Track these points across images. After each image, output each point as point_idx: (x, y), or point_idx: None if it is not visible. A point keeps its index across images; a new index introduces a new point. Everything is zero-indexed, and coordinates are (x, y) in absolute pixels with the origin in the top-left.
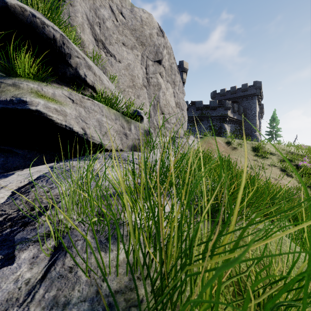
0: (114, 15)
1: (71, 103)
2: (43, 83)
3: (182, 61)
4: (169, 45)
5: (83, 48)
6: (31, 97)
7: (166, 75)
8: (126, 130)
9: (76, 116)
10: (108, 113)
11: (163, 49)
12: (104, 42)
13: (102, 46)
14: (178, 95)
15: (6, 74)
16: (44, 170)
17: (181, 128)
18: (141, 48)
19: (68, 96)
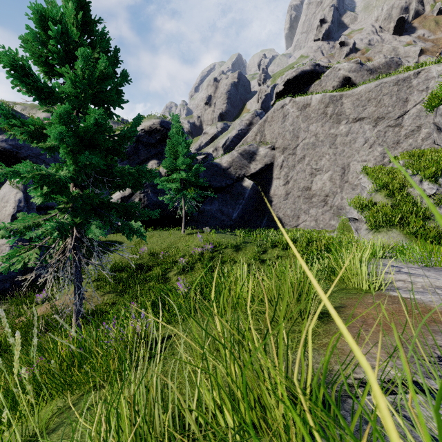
0: None
1: None
2: None
3: None
4: None
5: None
6: None
7: None
8: None
9: None
10: None
11: None
12: None
13: None
14: None
15: None
16: None
17: None
18: None
19: None
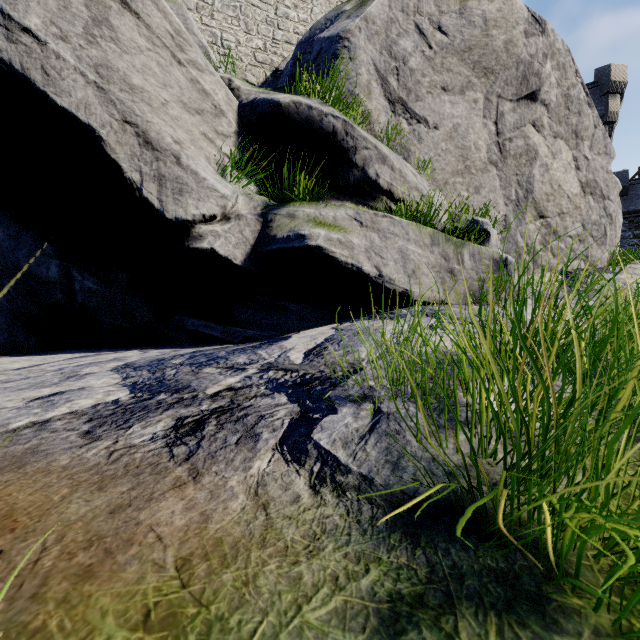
0: (424, 39)
1: (358, 228)
2: (322, 204)
3: (607, 68)
4: (562, 45)
5: (369, 126)
6: (310, 228)
7: (551, 122)
8: (451, 264)
9: (366, 247)
10: (418, 236)
11: (543, 63)
12: (405, 100)
13: (401, 109)
14: (590, 164)
15: (276, 201)
16: (328, 332)
17: (601, 245)
18: (483, 83)
19: (354, 218)
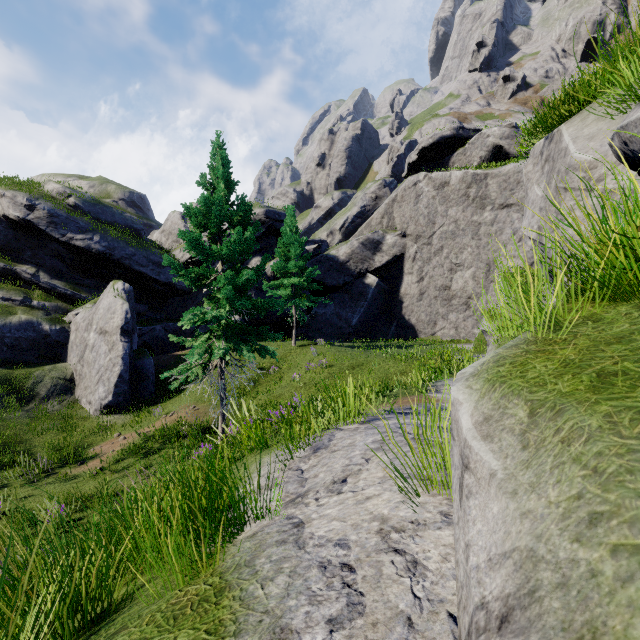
0: None
1: None
2: None
3: None
4: None
5: None
6: None
7: None
8: None
9: None
10: None
11: None
12: None
13: None
14: None
15: None
16: None
17: None
18: None
19: None
